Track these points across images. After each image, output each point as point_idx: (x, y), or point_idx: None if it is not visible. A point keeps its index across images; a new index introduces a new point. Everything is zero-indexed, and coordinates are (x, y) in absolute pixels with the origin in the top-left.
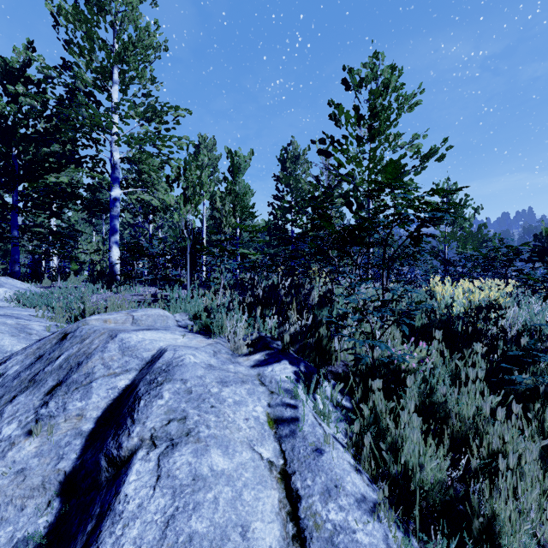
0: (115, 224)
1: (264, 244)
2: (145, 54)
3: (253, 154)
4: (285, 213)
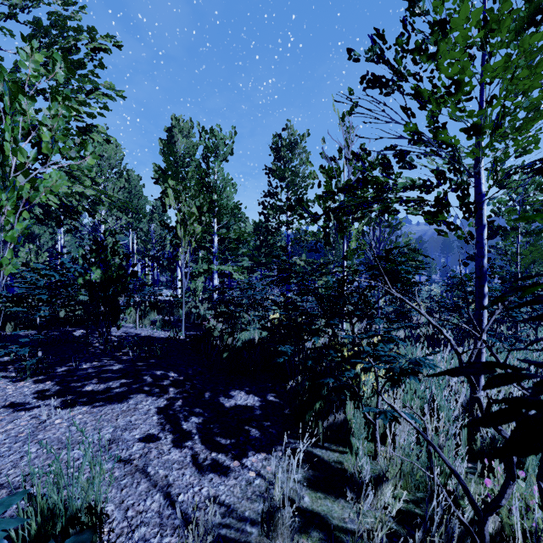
0: None
1: (254, 249)
2: None
3: (236, 133)
4: (279, 214)
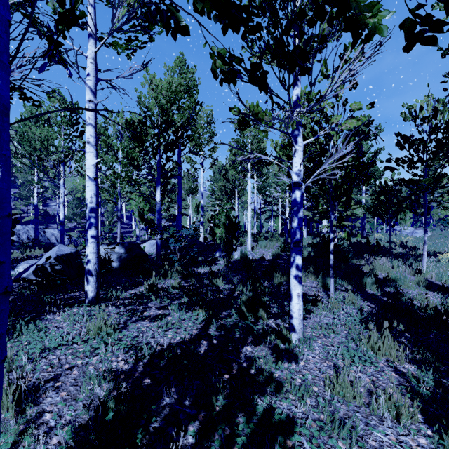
0: (431, 216)
1: None
2: None
3: None
4: None
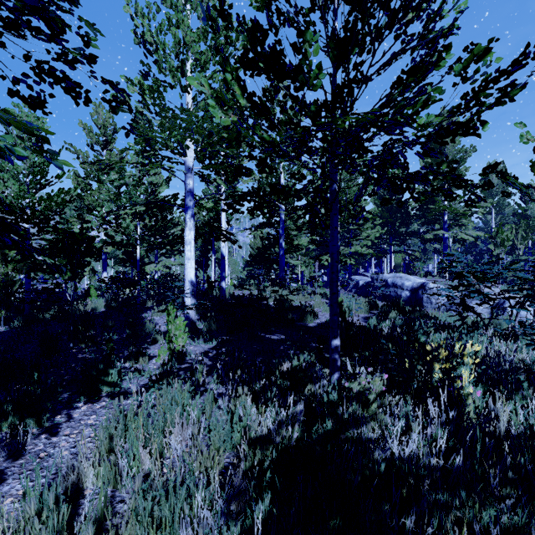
0: (445, 250)
1: None
2: (464, 163)
3: None
4: None
